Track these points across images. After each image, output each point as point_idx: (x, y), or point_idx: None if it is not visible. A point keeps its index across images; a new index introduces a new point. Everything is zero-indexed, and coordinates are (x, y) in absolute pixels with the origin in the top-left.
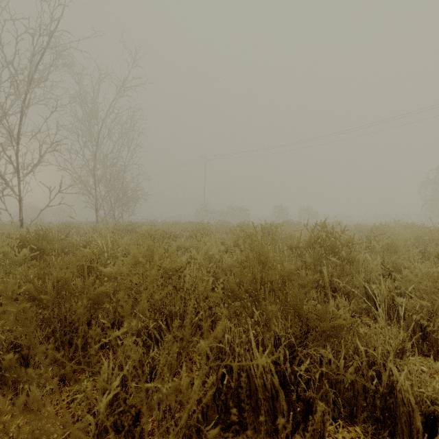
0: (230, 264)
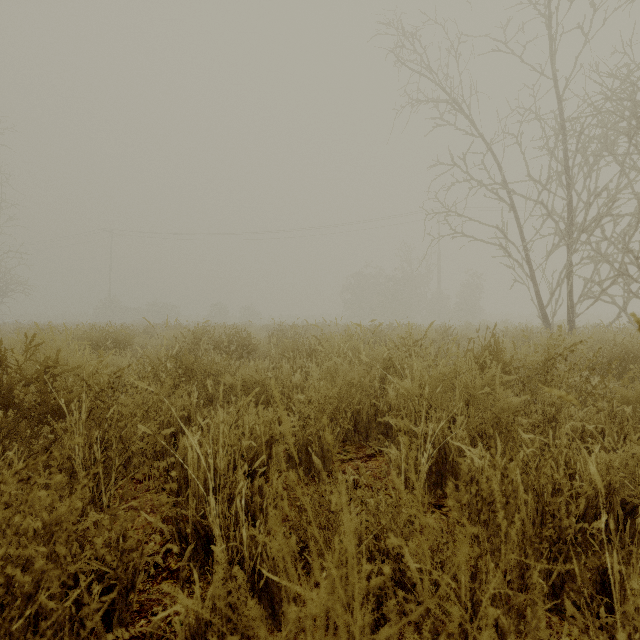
0: None
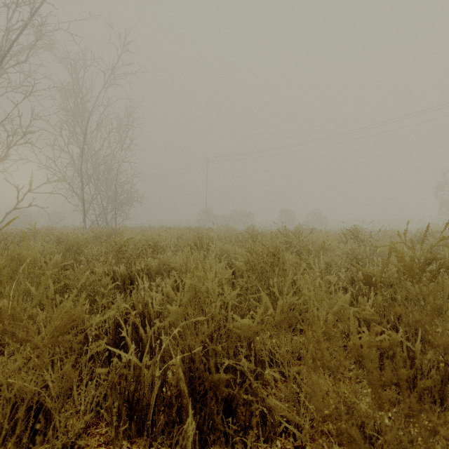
0: (246, 331)
